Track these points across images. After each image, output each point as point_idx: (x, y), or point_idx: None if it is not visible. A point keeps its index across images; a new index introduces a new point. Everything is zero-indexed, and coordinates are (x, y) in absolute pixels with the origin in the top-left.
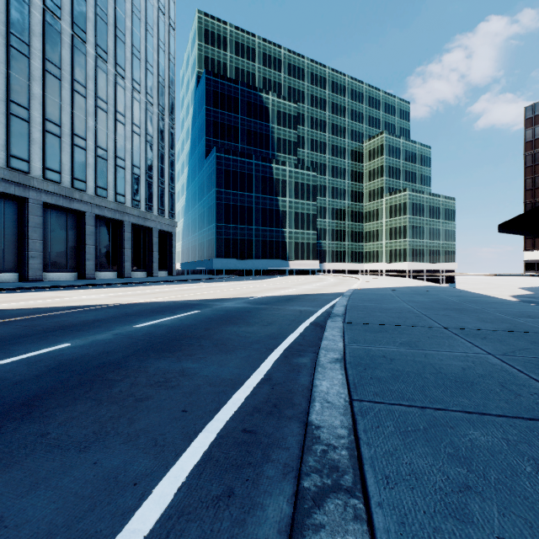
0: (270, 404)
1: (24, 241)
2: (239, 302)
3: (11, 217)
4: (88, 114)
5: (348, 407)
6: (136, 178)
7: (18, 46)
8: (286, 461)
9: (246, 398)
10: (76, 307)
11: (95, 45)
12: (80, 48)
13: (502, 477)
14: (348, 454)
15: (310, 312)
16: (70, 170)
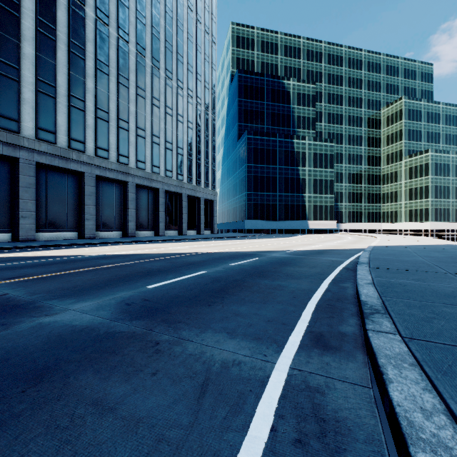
0: (335, 298)
1: (126, 210)
2: (282, 254)
3: (118, 195)
4: (160, 120)
5: (379, 297)
6: (190, 161)
7: (122, 82)
8: (352, 313)
9: (321, 296)
10: (181, 254)
11: (165, 69)
12: (156, 74)
13: (451, 318)
14: (381, 307)
15: (339, 261)
16: (150, 160)
